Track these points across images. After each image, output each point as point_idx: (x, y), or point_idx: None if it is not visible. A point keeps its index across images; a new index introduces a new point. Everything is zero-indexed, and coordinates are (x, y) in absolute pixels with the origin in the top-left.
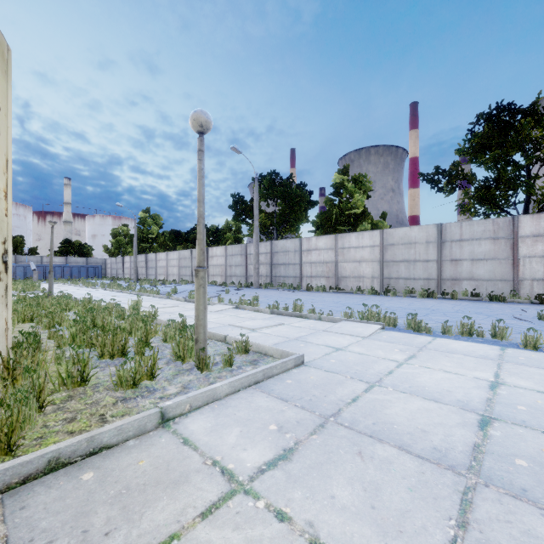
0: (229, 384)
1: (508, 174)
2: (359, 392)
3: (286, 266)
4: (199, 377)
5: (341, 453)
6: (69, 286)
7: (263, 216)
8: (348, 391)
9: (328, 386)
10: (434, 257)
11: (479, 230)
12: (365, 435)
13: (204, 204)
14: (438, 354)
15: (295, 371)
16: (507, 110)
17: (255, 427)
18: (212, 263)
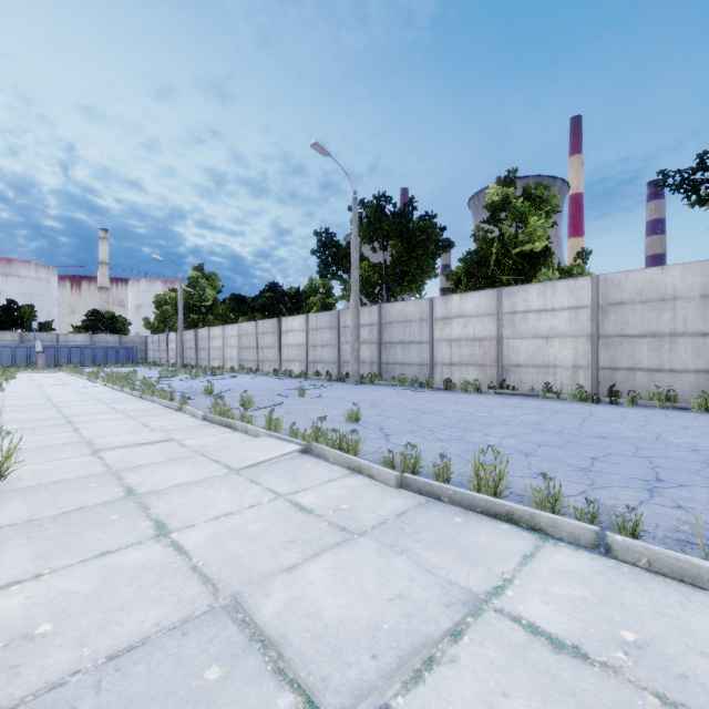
0: None
1: None
2: None
3: (405, 346)
4: None
5: None
6: (70, 376)
7: (367, 265)
8: None
9: None
10: None
11: None
12: None
13: None
14: None
15: None
16: None
17: None
18: (287, 341)
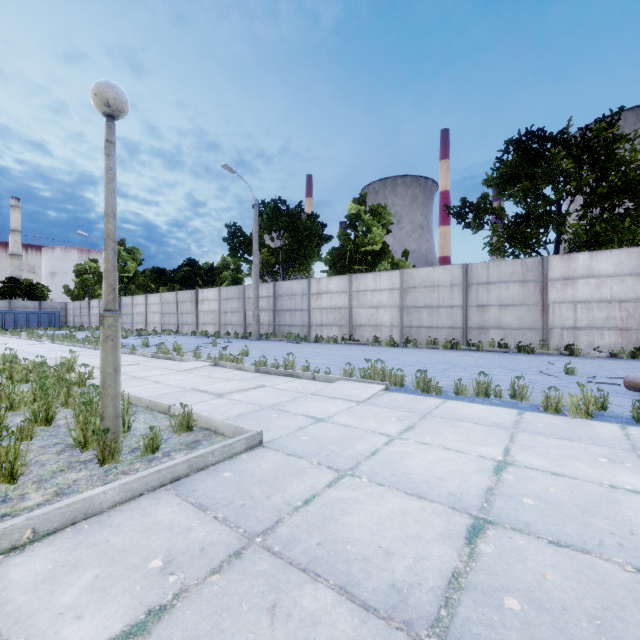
0: (120, 488)
1: (538, 209)
2: (319, 487)
3: (291, 312)
4: (93, 474)
5: (242, 610)
6: (6, 338)
7: (266, 252)
8: (304, 487)
9: (280, 479)
10: (459, 302)
11: (507, 272)
12: (297, 568)
13: (115, 219)
14: (442, 423)
15: (245, 456)
16: (537, 137)
17: (125, 566)
18: (203, 308)
